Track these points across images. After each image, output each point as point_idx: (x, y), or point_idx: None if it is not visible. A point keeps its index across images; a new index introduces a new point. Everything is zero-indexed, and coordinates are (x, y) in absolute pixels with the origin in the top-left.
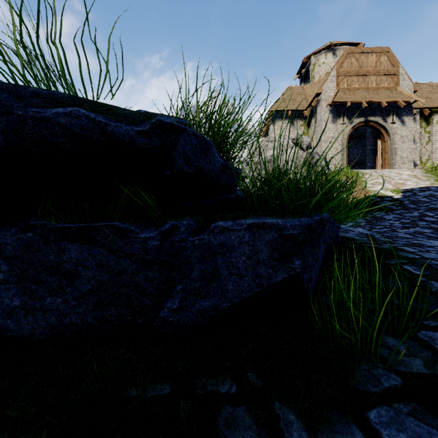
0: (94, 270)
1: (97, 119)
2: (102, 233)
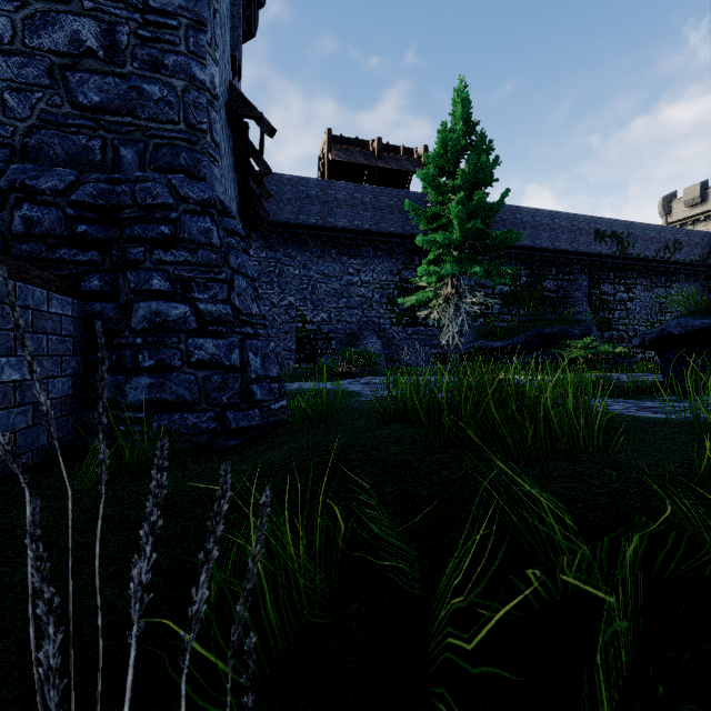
0: (705, 368)
1: (708, 322)
2: (709, 354)
